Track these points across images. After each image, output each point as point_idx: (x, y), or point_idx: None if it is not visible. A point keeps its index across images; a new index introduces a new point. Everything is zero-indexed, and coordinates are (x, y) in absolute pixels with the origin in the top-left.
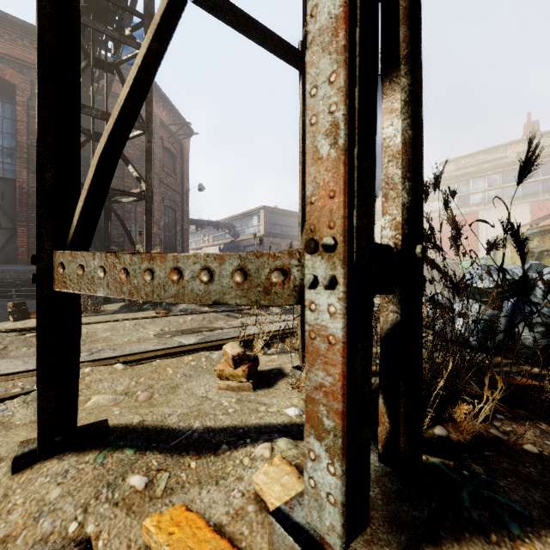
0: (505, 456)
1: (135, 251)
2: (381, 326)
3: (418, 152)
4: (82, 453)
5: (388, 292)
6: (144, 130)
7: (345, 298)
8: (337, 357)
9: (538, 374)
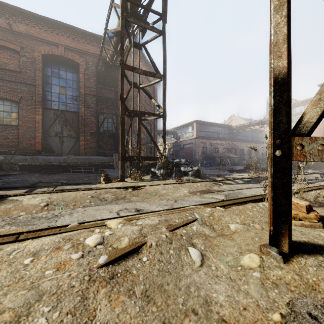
0: None
1: (156, 146)
2: None
3: None
4: (311, 255)
5: None
6: (162, 78)
7: None
8: None
9: None
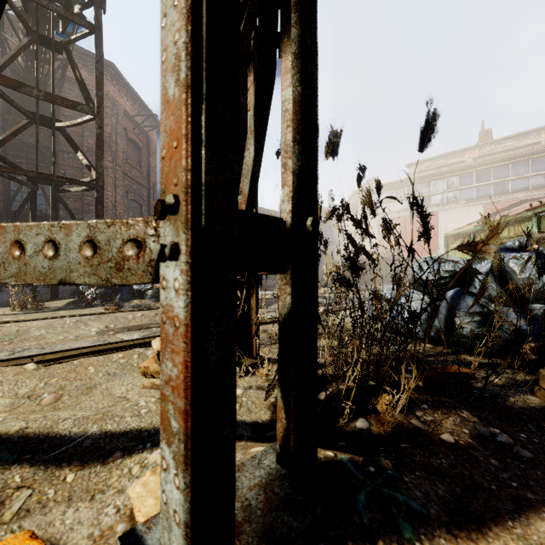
0: (421, 448)
1: None
2: (280, 311)
3: (311, 113)
4: None
5: (278, 271)
6: (95, 115)
7: (187, 270)
8: (180, 344)
9: (463, 361)
